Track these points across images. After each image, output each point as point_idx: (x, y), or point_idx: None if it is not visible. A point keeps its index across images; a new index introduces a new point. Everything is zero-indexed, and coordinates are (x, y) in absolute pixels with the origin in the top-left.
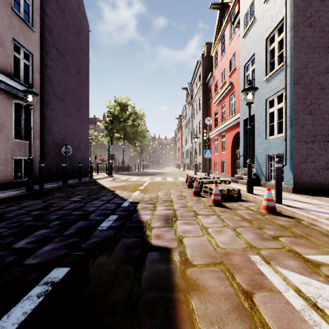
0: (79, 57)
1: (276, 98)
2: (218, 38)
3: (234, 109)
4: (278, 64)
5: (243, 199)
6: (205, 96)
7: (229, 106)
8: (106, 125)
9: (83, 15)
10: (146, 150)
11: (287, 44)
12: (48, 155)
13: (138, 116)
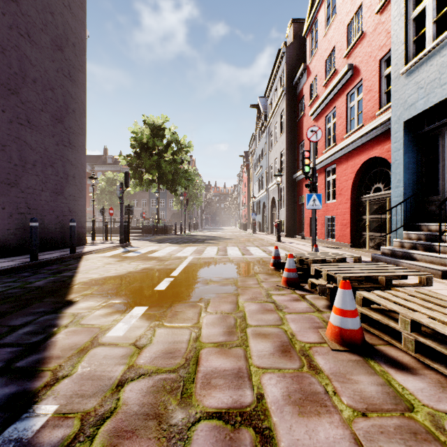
0: (62, 19)
1: None
2: None
3: (357, 116)
4: None
5: None
6: (292, 108)
7: (345, 113)
8: (129, 160)
9: None
10: (196, 203)
11: None
12: None
13: (181, 147)
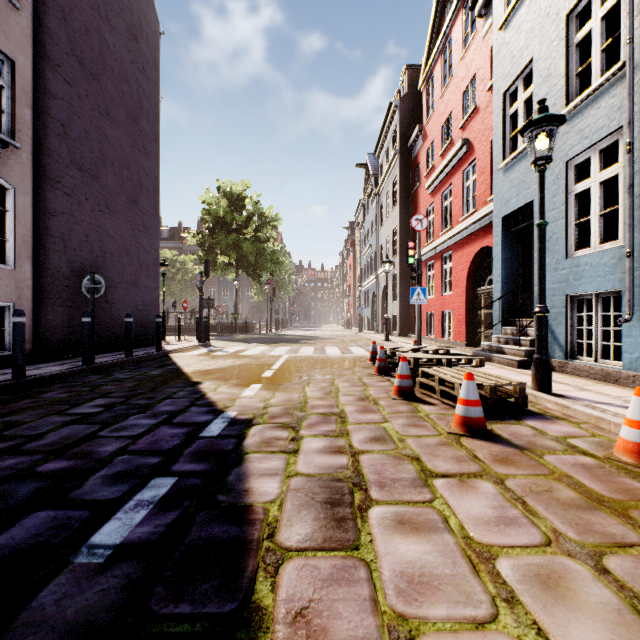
0: (136, 86)
1: (598, 156)
2: (436, 49)
3: (472, 198)
4: (603, 71)
5: (532, 410)
6: (406, 176)
7: (460, 193)
8: (200, 239)
9: None
10: (284, 292)
11: (634, 14)
12: (57, 298)
13: (266, 220)
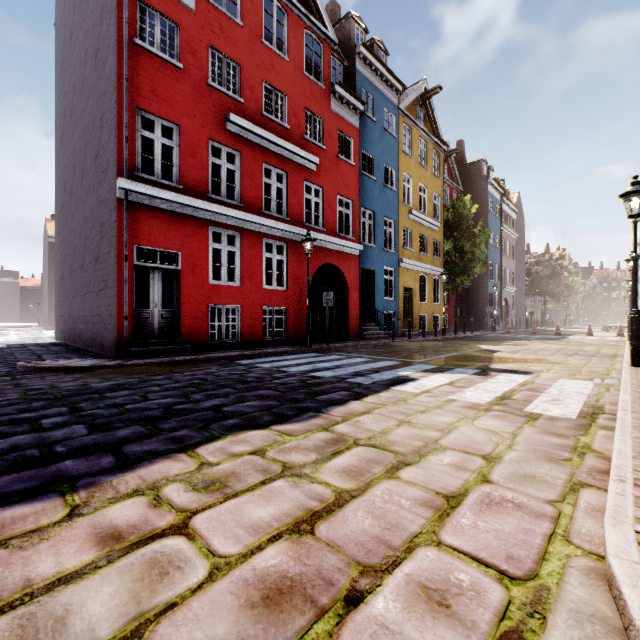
0: (522, 251)
1: None
2: None
3: None
4: None
5: None
6: None
7: None
8: (526, 283)
9: (523, 222)
10: (572, 301)
11: None
12: (515, 315)
13: (563, 268)
